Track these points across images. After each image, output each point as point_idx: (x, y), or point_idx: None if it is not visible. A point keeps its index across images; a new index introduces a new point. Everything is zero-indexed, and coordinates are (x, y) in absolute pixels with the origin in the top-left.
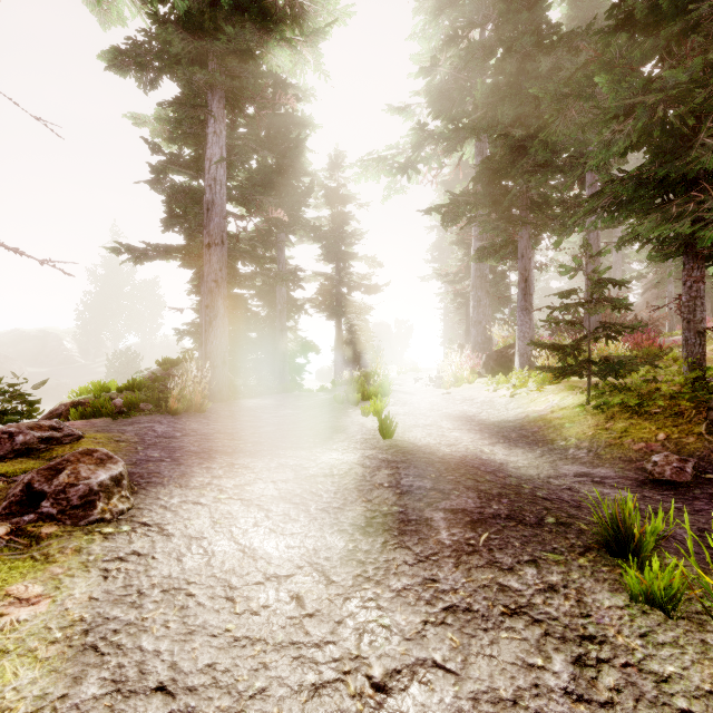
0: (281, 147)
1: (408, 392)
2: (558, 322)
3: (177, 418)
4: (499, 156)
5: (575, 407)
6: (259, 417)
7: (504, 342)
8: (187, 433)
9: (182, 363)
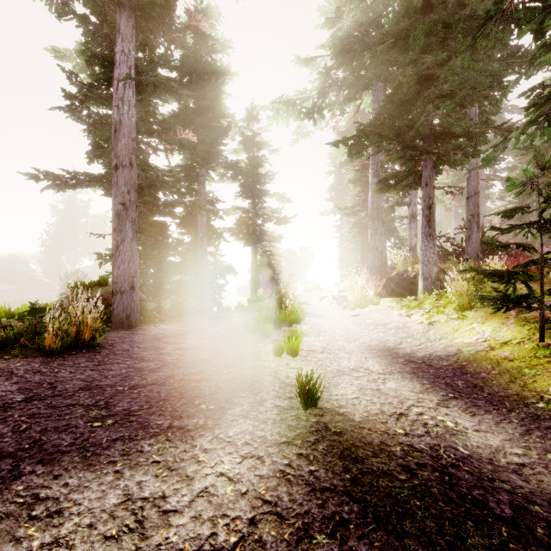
0: (201, 91)
1: (318, 314)
2: (506, 245)
3: (48, 361)
4: (406, 87)
5: (538, 349)
6: (160, 350)
7: (402, 266)
8: (36, 394)
9: (96, 287)
